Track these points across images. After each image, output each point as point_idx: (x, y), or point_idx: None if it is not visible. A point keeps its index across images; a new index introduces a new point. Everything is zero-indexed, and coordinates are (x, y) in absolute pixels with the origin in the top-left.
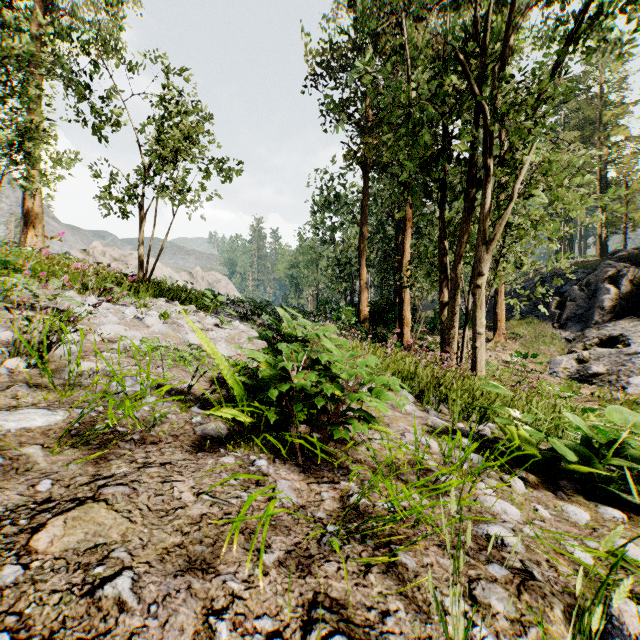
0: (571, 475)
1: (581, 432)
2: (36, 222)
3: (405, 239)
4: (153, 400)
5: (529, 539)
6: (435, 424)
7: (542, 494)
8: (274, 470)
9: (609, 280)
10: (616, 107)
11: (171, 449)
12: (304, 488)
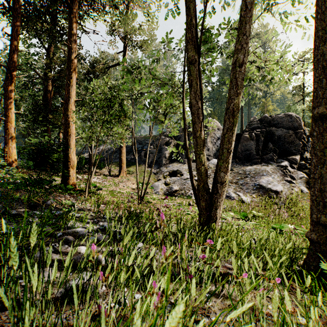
0: None
1: None
2: None
3: (71, 86)
4: None
5: None
6: None
7: None
8: None
9: (165, 144)
10: None
11: None
12: None
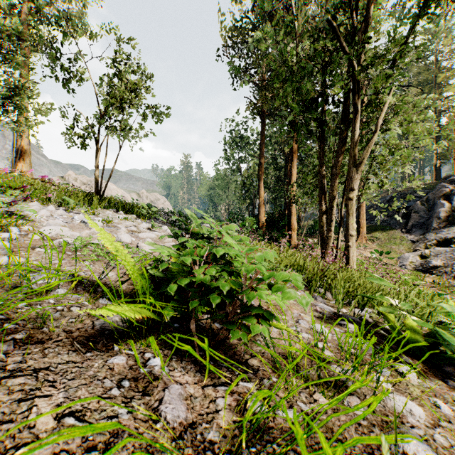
0: (454, 361)
1: (452, 318)
2: (25, 156)
3: (292, 167)
4: (63, 292)
5: (445, 451)
6: (323, 310)
7: (434, 383)
8: (168, 371)
9: (443, 197)
10: (447, 71)
11: (57, 349)
12: (198, 394)
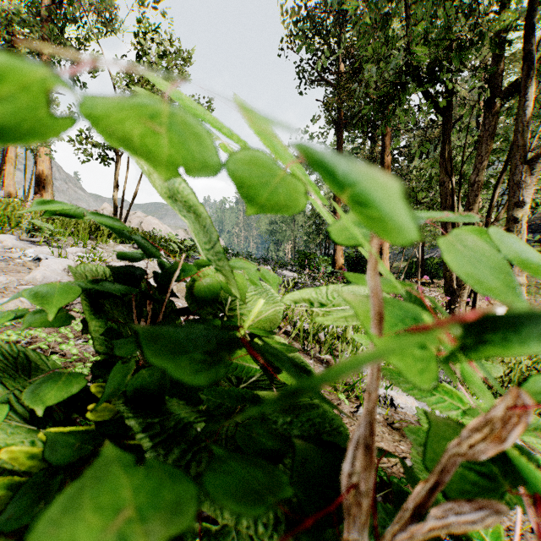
0: None
1: None
2: (45, 183)
3: None
4: None
5: None
6: None
7: None
8: None
9: None
10: None
11: None
12: None
